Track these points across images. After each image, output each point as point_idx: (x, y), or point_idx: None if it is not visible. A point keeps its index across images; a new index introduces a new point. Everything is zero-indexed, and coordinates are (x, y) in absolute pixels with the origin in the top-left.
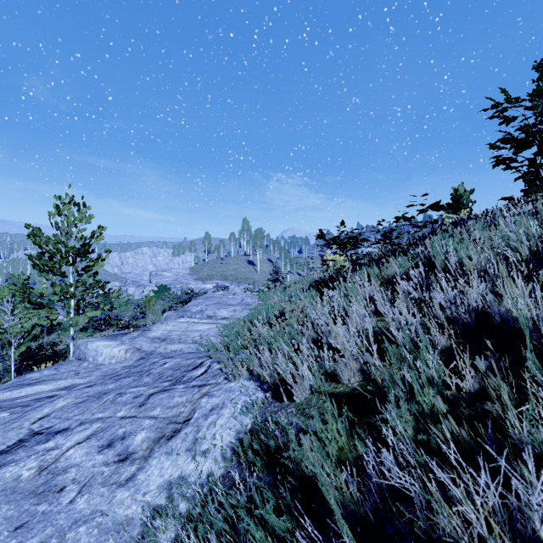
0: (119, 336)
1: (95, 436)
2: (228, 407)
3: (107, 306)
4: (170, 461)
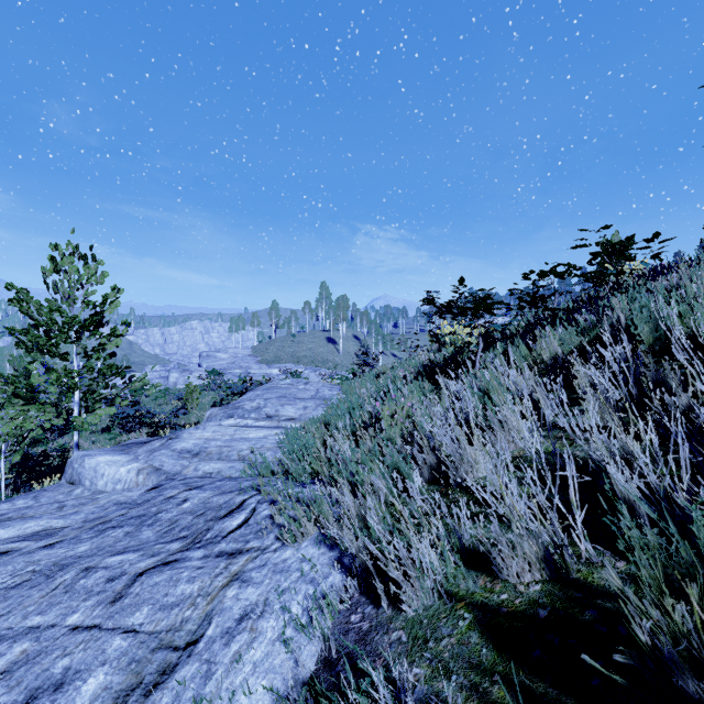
0: (134, 446)
1: (8, 677)
2: (274, 613)
3: (125, 401)
4: None
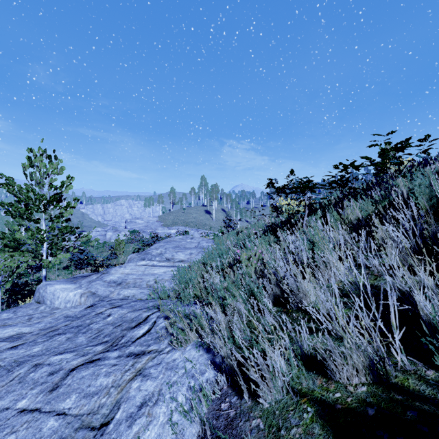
0: (79, 278)
1: None
2: (165, 401)
3: (76, 249)
4: None
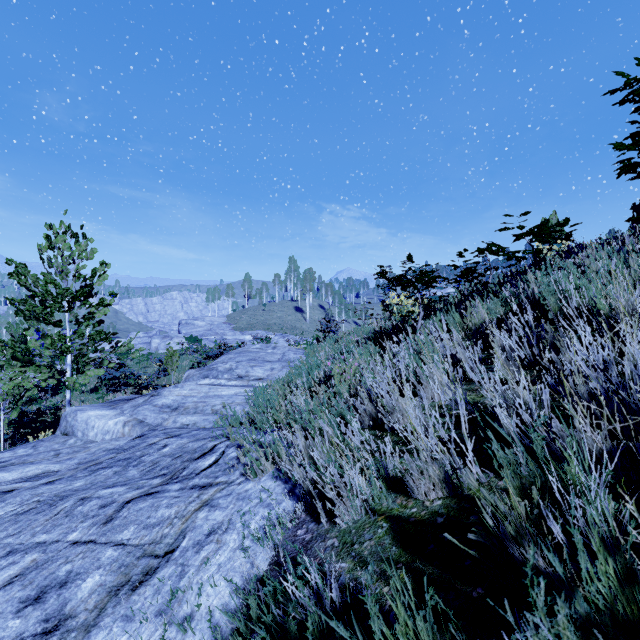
0: (120, 403)
1: (22, 578)
2: (236, 529)
3: (112, 363)
4: (128, 634)
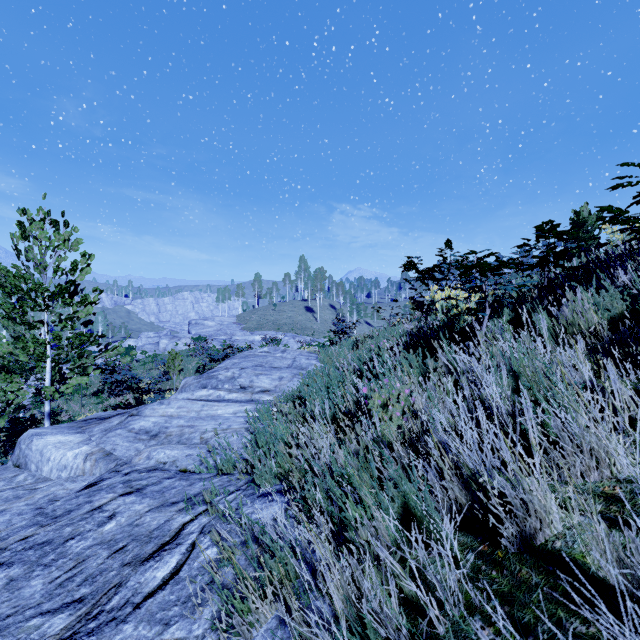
0: (93, 423)
1: None
2: None
3: (98, 370)
4: None
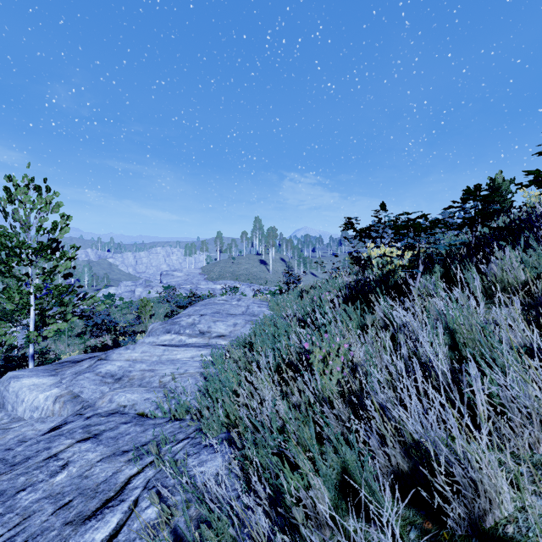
0: (66, 366)
1: None
2: None
3: (75, 317)
4: None
